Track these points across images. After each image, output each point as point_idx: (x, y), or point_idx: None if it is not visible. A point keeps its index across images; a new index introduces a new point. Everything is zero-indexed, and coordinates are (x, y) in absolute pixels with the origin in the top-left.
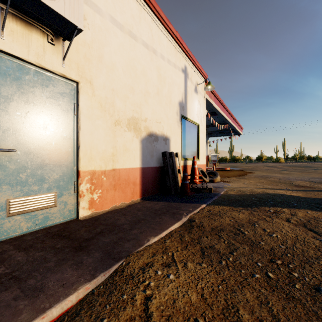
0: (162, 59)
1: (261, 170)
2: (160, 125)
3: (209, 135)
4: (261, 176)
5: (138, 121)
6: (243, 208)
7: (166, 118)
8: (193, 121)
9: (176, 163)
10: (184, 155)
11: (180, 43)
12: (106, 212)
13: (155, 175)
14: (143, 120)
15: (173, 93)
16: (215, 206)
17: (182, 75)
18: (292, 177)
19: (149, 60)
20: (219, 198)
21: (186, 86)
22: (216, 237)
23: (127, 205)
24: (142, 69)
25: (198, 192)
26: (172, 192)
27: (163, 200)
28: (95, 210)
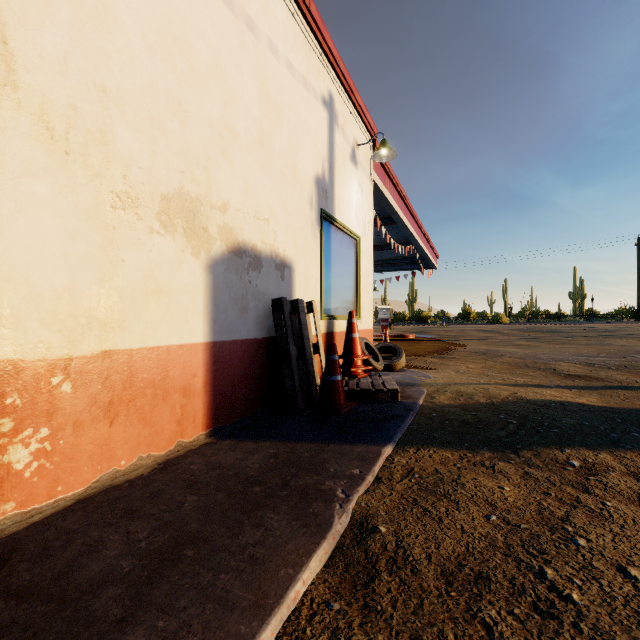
0: (273, 55)
1: (475, 339)
2: (266, 226)
3: (374, 267)
4: (484, 352)
5: (200, 207)
6: (494, 452)
7: (284, 213)
8: (349, 229)
9: (310, 329)
10: (329, 309)
11: (320, 31)
12: (70, 503)
13: (253, 363)
14: (217, 207)
15: (302, 152)
16: (420, 451)
17: (324, 113)
18: (542, 354)
19: (235, 41)
20: (419, 420)
21: (332, 142)
22: (477, 637)
23: (157, 463)
24: (213, 60)
25: (365, 401)
26: (300, 407)
27: (273, 436)
28: (18, 504)
